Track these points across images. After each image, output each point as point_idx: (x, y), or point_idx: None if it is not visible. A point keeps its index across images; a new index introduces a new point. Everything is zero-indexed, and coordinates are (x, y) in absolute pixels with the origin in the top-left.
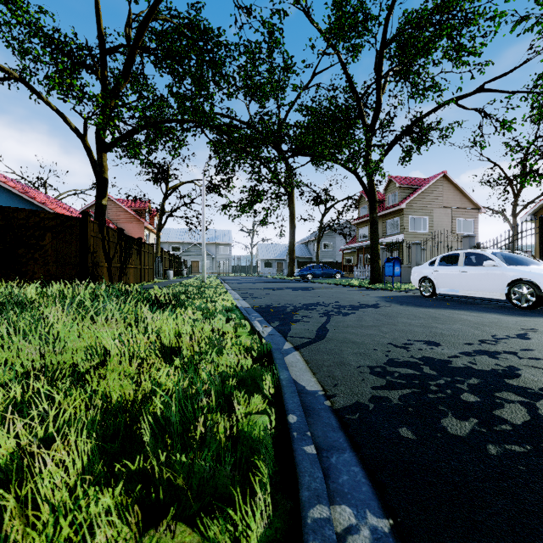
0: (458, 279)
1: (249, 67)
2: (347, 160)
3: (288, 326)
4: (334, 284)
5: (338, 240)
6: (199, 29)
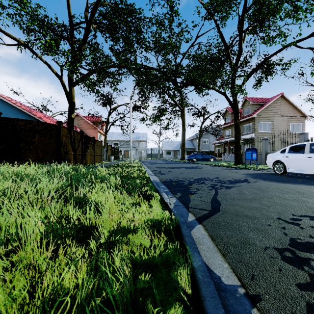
0: (305, 162)
1: (158, 35)
2: (220, 85)
3: (188, 197)
4: (211, 165)
5: (211, 138)
6: (127, 7)
